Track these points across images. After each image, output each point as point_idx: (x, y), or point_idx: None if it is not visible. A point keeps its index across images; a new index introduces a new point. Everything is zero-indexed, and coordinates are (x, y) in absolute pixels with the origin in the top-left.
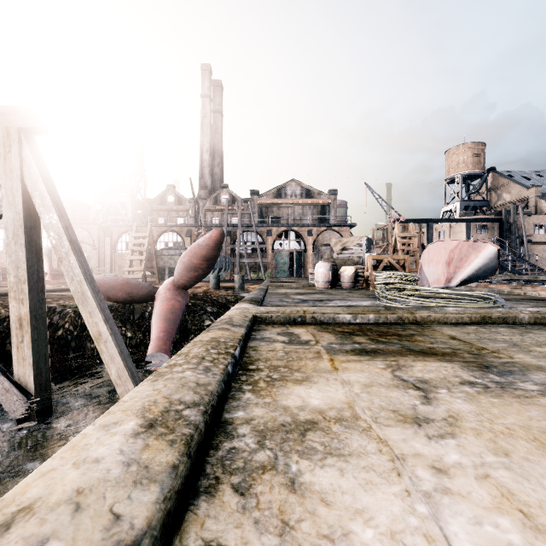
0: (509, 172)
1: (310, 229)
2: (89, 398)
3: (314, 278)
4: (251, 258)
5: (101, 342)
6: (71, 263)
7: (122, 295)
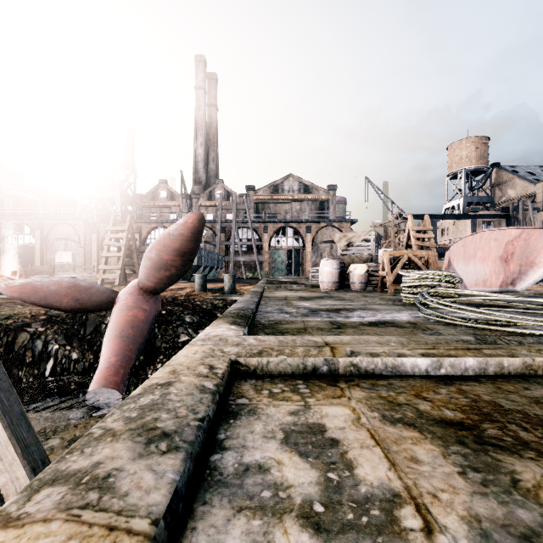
0: (514, 168)
1: (309, 226)
2: None
3: (315, 277)
4: (246, 256)
5: None
6: None
7: (69, 302)
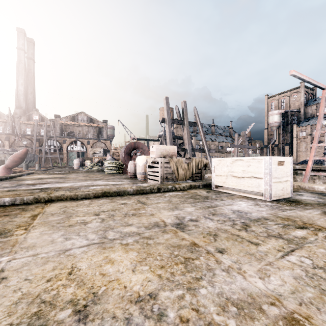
0: None
1: (89, 141)
2: None
3: None
4: (52, 155)
5: None
6: None
7: None
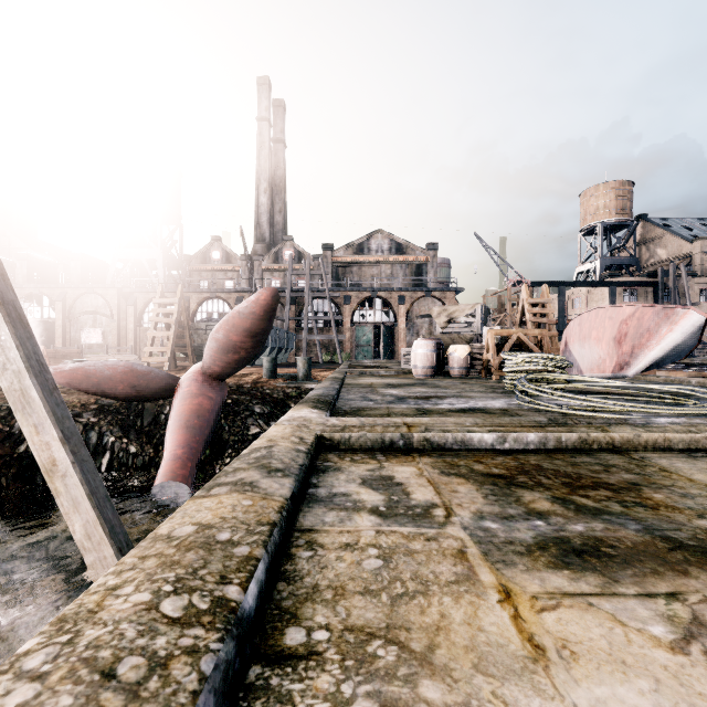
0: (665, 221)
1: (403, 296)
2: (49, 563)
3: (408, 361)
4: (323, 334)
5: (55, 476)
6: (2, 340)
7: (124, 389)
